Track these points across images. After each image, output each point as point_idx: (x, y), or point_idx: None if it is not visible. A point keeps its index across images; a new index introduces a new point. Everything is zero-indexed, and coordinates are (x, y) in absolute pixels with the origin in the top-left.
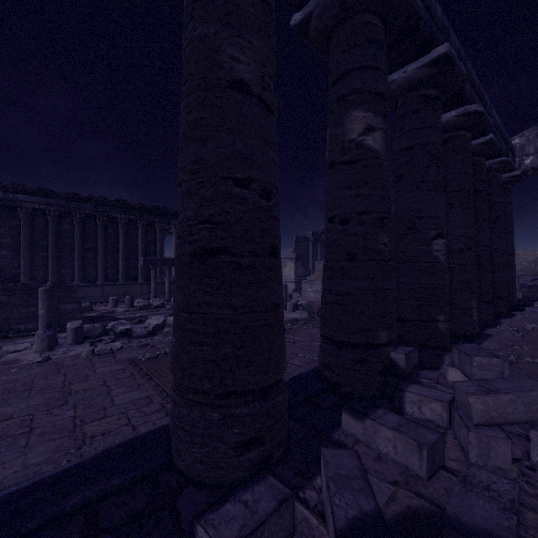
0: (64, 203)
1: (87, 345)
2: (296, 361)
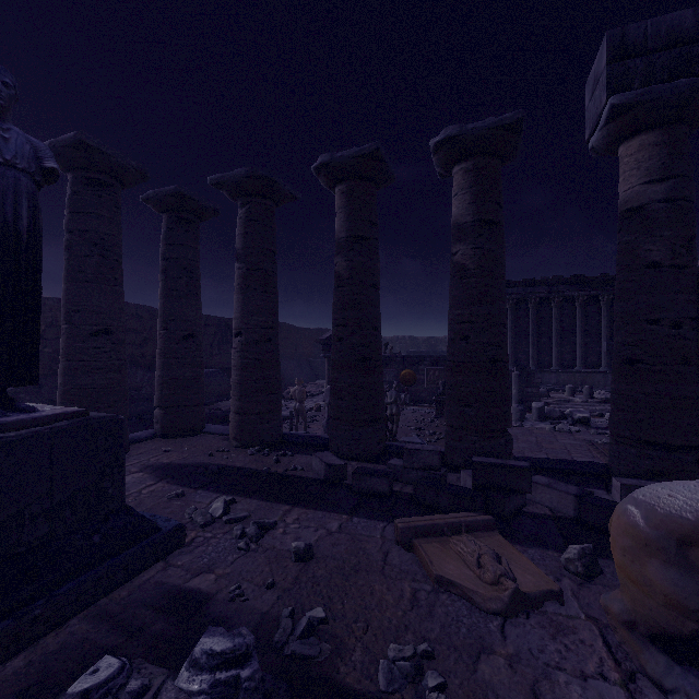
0: (520, 290)
1: (548, 423)
2: None
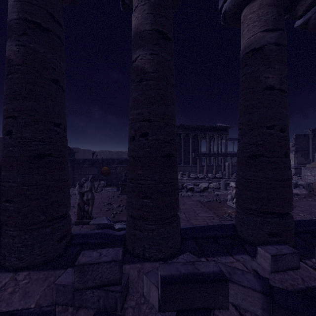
0: None
1: None
2: (297, 217)
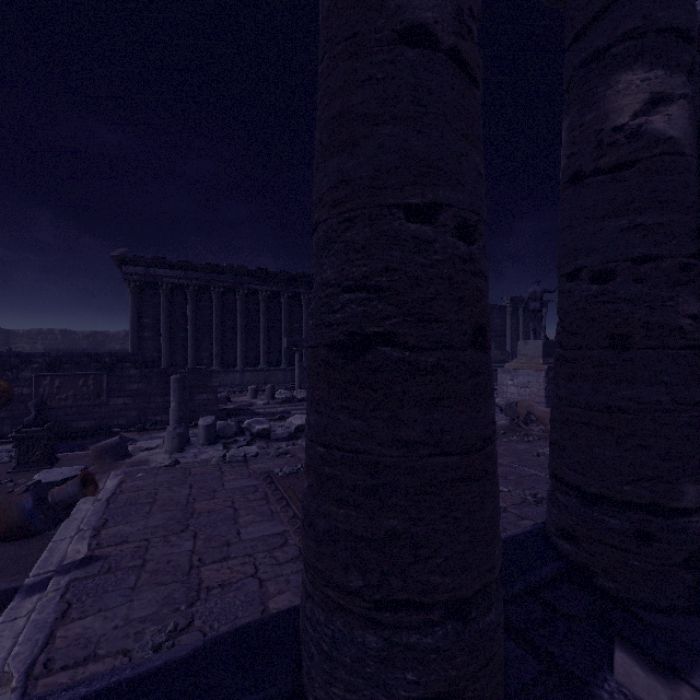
0: (203, 275)
1: (220, 446)
2: None
